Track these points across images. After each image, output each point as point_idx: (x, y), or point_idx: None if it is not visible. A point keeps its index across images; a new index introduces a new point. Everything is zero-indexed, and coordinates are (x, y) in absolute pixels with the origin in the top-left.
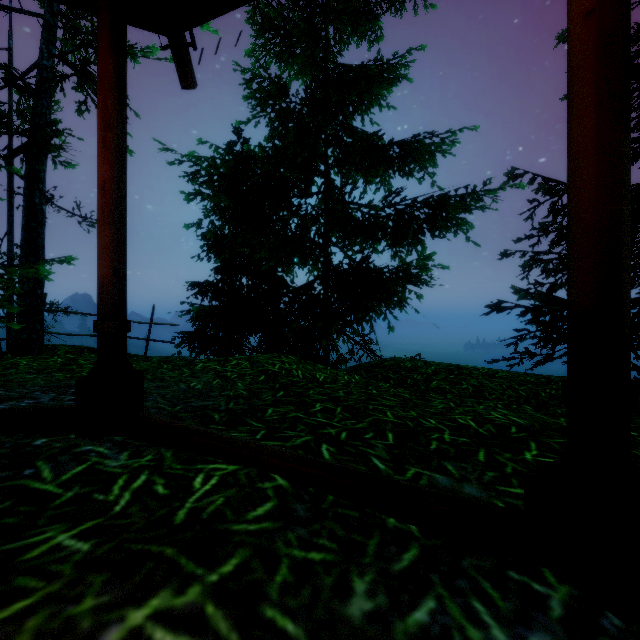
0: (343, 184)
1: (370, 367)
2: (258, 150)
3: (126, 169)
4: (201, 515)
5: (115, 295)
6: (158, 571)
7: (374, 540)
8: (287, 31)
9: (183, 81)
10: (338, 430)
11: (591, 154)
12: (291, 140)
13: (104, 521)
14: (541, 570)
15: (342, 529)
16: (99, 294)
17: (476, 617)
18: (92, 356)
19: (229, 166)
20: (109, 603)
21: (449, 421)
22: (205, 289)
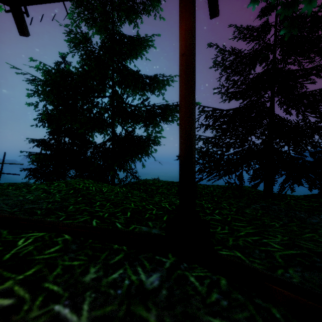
0: (121, 93)
1: (132, 184)
2: (75, 69)
3: None
4: (19, 255)
5: None
6: None
7: (105, 254)
8: (91, 9)
9: (20, 31)
10: (104, 213)
11: (183, 104)
12: (93, 67)
13: None
14: (168, 254)
15: (92, 252)
16: None
17: (137, 272)
18: None
19: (56, 76)
20: None
21: (158, 205)
22: (42, 143)
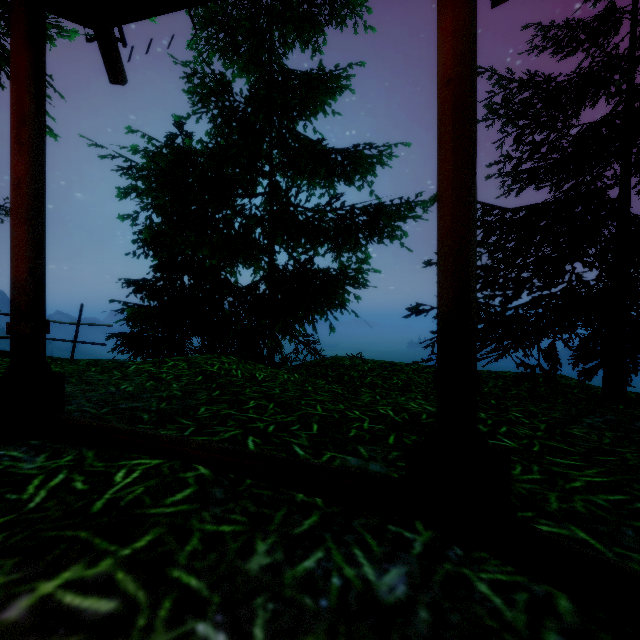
0: (287, 187)
1: (311, 366)
2: (201, 146)
3: (44, 167)
4: (119, 503)
5: (32, 296)
6: (71, 551)
7: (282, 512)
8: (231, 28)
9: (112, 76)
10: (267, 424)
11: (449, 192)
12: (235, 139)
13: (17, 517)
14: (414, 522)
15: (254, 505)
16: (13, 294)
17: (354, 560)
18: (6, 360)
19: (168, 160)
20: (20, 579)
21: (371, 412)
22: (142, 287)
